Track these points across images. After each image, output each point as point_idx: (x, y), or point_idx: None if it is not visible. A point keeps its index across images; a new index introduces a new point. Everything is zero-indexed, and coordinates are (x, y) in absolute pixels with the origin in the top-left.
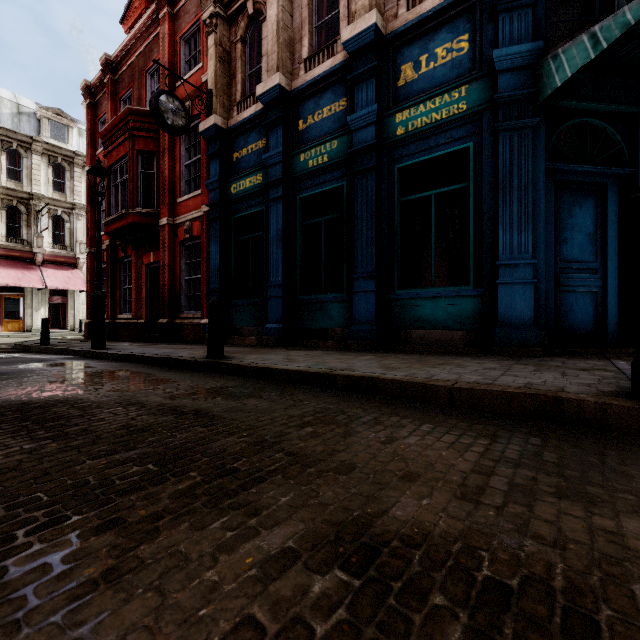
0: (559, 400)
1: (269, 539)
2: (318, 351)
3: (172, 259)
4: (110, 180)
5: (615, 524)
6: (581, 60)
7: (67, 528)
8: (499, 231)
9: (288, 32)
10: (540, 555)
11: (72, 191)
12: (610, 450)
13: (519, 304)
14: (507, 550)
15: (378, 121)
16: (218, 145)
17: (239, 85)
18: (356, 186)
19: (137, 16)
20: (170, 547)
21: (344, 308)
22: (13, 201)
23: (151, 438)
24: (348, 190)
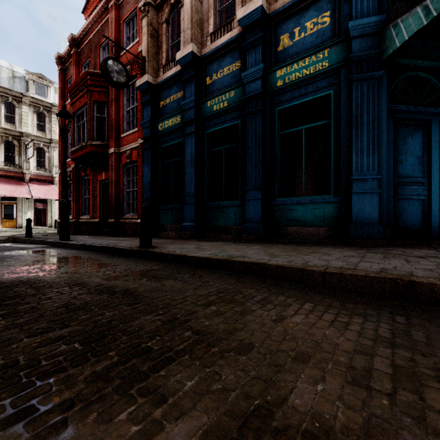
0: (413, 283)
1: (172, 437)
2: (220, 242)
3: (117, 177)
4: (74, 122)
5: None
6: (416, 26)
7: None
8: (353, 154)
9: (199, 14)
10: None
11: (50, 131)
12: None
13: (368, 208)
14: None
15: (263, 76)
16: (149, 96)
17: (164, 53)
18: (247, 123)
19: (94, 7)
20: None
21: (239, 211)
22: (9, 137)
23: (84, 316)
24: (242, 126)
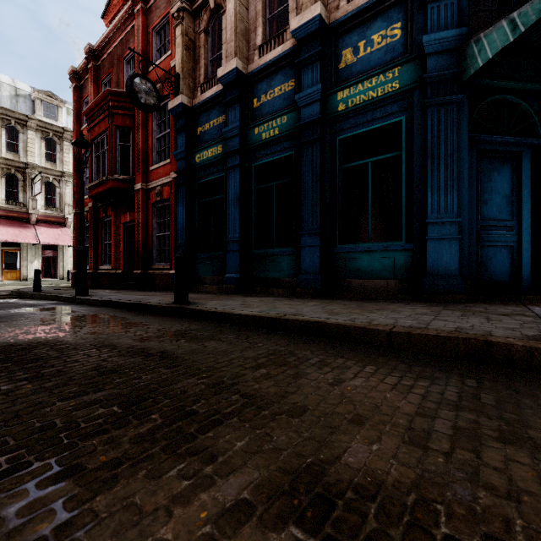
0: (489, 344)
1: (224, 489)
2: (270, 297)
3: (145, 218)
4: (93, 151)
5: None
6: (501, 43)
7: (27, 476)
8: (428, 193)
9: (244, 23)
10: (496, 509)
11: (61, 161)
12: None
13: (445, 257)
14: (462, 503)
15: (322, 99)
16: (184, 121)
17: (202, 69)
18: (303, 155)
19: (116, 12)
20: (126, 498)
21: (292, 260)
22: (11, 170)
23: (118, 379)
24: (296, 159)
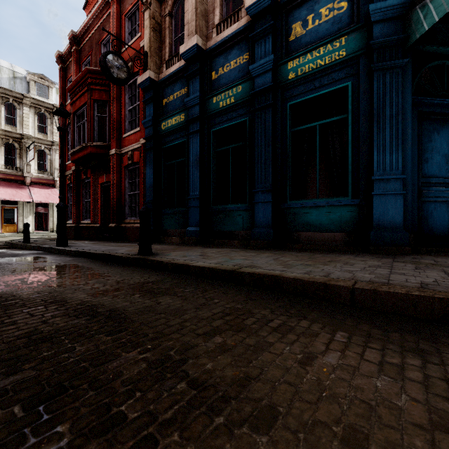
0: None
1: None
2: (227, 249)
3: (119, 179)
4: (75, 122)
5: None
6: (448, 5)
7: None
8: (374, 152)
9: (204, 5)
10: None
11: (52, 133)
12: None
13: (391, 211)
14: None
15: (274, 68)
16: (152, 93)
17: (167, 48)
18: (256, 120)
19: (95, 3)
20: None
21: (247, 215)
22: (9, 140)
23: (46, 352)
24: (250, 124)
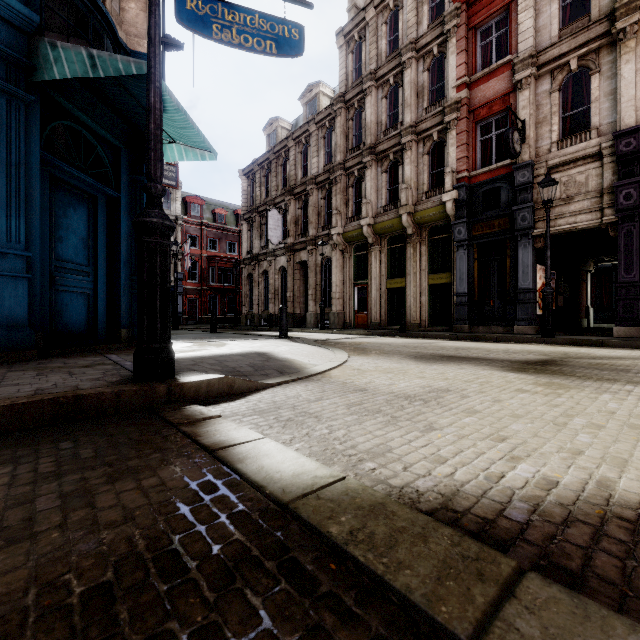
0: (81, 398)
1: None
2: None
3: None
4: None
5: (157, 478)
6: (81, 71)
7: None
8: None
9: None
10: (119, 536)
11: None
12: (131, 428)
13: (9, 301)
14: (90, 555)
15: None
16: None
17: None
18: None
19: None
20: None
21: None
22: None
23: None
24: None
